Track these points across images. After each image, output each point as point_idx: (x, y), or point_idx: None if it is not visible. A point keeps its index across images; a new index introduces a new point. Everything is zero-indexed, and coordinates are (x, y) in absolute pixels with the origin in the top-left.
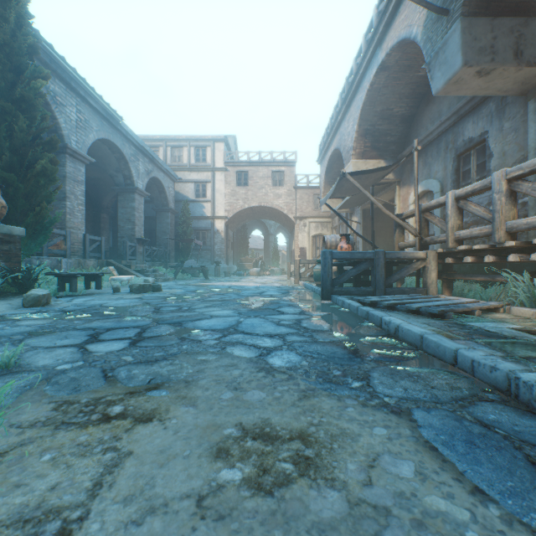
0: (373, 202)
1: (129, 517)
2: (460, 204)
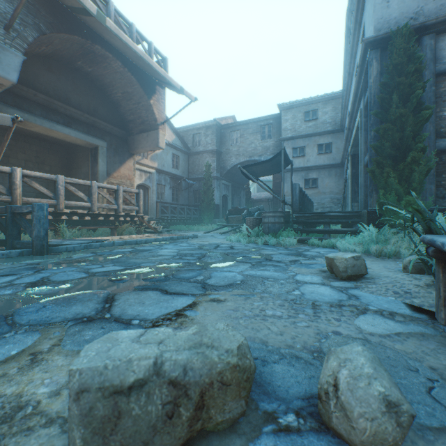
0: (2, 155)
1: (218, 241)
2: (26, 180)
